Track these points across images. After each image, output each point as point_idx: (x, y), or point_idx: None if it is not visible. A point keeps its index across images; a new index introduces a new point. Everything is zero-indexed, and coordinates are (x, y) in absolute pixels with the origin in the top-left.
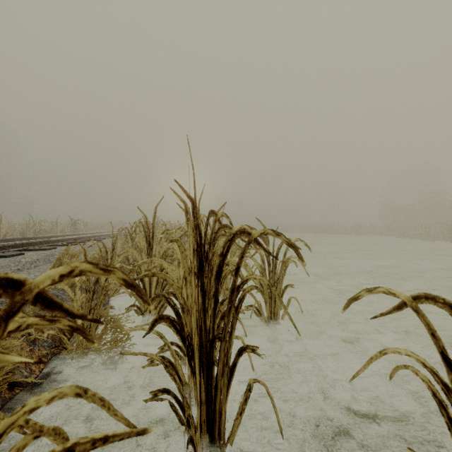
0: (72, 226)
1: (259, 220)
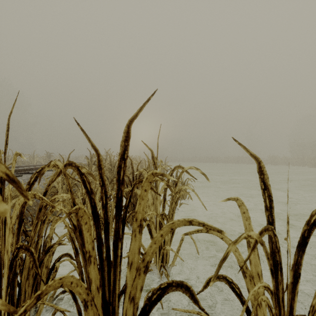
0: (47, 158)
1: (241, 144)
